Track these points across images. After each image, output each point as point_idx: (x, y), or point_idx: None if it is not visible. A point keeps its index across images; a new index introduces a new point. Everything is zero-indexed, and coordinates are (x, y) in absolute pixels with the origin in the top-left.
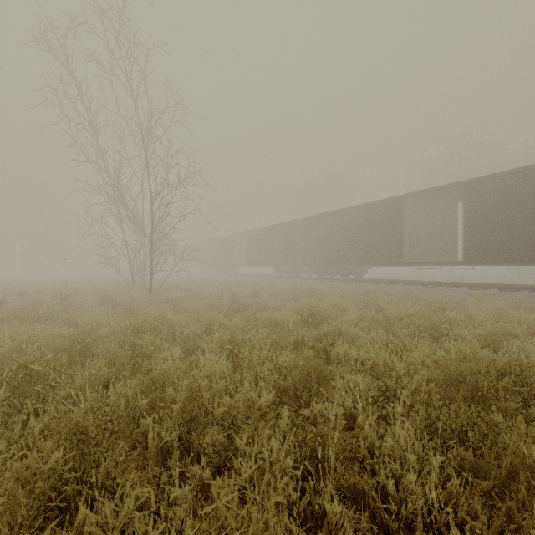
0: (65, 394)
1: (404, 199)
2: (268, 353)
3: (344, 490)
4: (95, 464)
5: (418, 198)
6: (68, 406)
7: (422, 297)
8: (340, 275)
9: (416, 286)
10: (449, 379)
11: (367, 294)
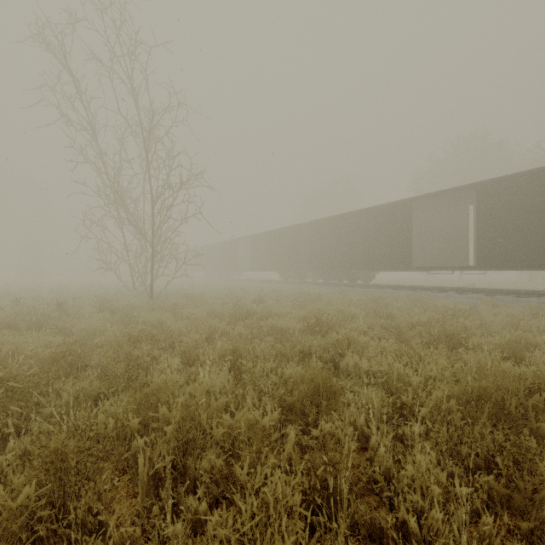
0: (50, 411)
1: (413, 202)
2: (273, 364)
3: (359, 526)
4: (77, 495)
5: (428, 201)
6: (53, 426)
7: (433, 303)
8: (347, 280)
9: (426, 291)
10: (471, 396)
11: (376, 300)
